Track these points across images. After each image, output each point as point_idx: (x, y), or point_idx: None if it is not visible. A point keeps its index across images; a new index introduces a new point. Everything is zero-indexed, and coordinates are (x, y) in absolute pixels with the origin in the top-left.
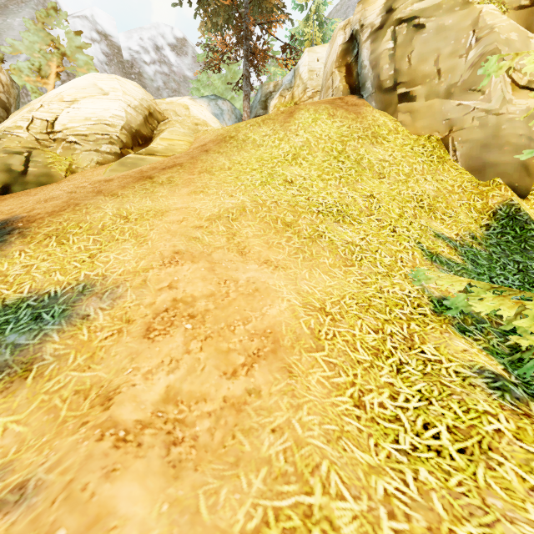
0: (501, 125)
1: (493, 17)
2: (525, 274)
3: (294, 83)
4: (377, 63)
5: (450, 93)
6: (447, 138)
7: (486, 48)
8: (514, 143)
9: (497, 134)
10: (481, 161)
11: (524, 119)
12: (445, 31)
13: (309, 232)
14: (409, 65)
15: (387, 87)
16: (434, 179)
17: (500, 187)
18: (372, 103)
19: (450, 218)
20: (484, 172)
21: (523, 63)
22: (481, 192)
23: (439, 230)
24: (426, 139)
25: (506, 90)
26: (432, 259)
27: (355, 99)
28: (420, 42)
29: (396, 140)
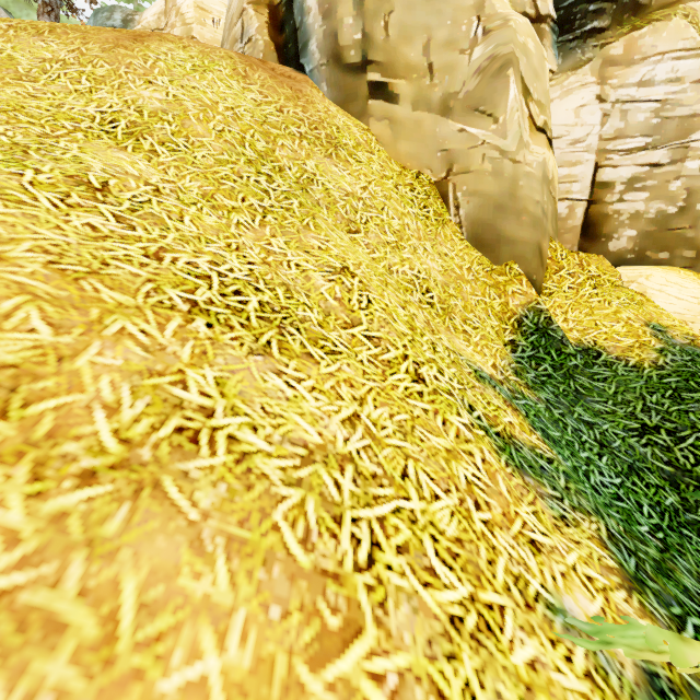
0: (519, 180)
1: (504, 5)
2: (612, 454)
3: (166, 22)
4: (332, 8)
5: (448, 108)
6: (446, 182)
7: (498, 49)
8: (532, 213)
9: (515, 193)
10: (494, 232)
11: (540, 179)
12: (439, 1)
13: (125, 422)
14: (385, 35)
15: (350, 60)
16: (435, 251)
17: (520, 279)
18: (322, 86)
19: (477, 330)
20: (499, 251)
21: (540, 93)
22: (497, 284)
23: (473, 360)
24: (415, 177)
25: (523, 126)
26: (517, 463)
27: (288, 69)
28: (404, 1)
29: (371, 163)
